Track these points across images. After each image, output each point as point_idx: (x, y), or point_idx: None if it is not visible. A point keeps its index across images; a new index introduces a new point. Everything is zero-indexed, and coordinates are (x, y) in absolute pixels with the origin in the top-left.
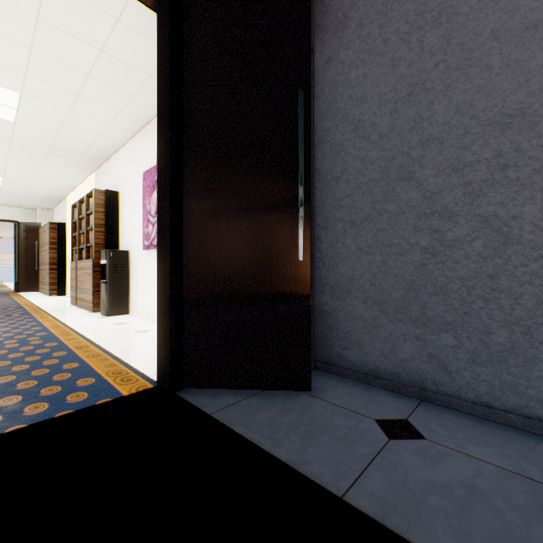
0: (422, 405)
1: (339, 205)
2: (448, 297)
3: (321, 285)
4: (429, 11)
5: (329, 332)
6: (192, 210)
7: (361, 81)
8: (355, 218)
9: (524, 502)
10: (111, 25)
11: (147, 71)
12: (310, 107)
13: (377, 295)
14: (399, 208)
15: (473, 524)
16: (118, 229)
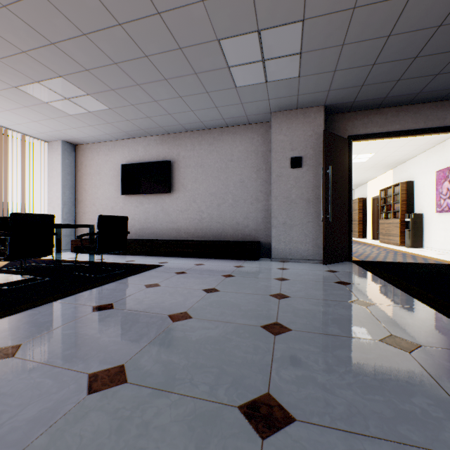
0: None
1: None
2: None
3: None
4: None
5: None
6: None
7: None
8: None
9: None
10: None
11: None
12: None
13: None
14: None
15: None
16: (413, 201)
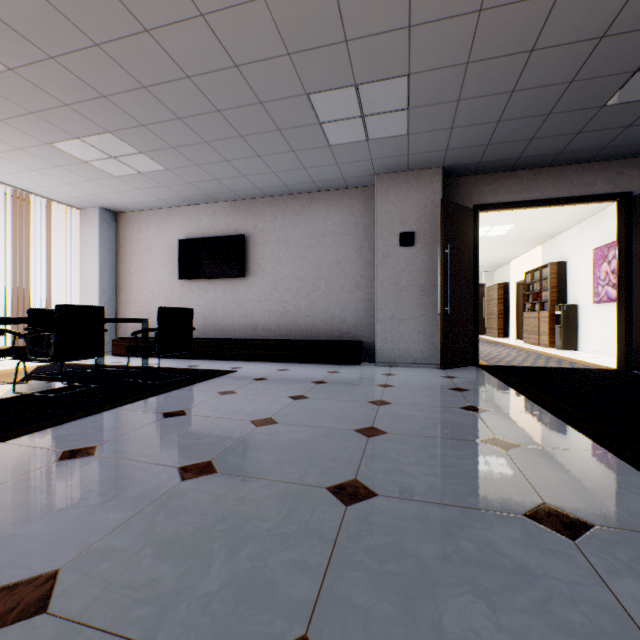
0: None
1: None
2: None
3: None
4: None
5: None
6: (636, 292)
7: None
8: None
9: None
10: None
11: None
12: None
13: None
14: None
15: None
16: (565, 288)
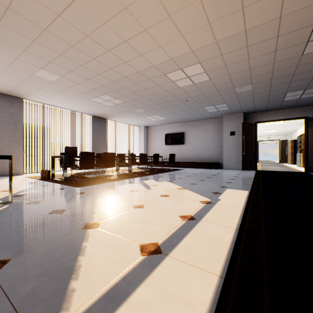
0: None
1: None
2: None
3: None
4: None
5: None
6: (309, 148)
7: None
8: None
9: None
10: None
11: None
12: None
13: None
14: None
15: None
16: None
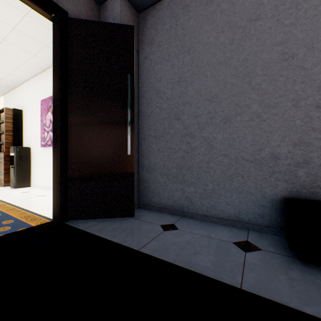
0: (182, 218)
1: (150, 128)
2: (192, 171)
3: (142, 167)
4: (186, 47)
5: (145, 189)
6: (73, 129)
7: (159, 71)
8: (157, 135)
9: (204, 244)
10: (21, 16)
11: (44, 43)
12: (134, 82)
13: (166, 171)
14: (174, 131)
15: (183, 251)
16: (22, 133)
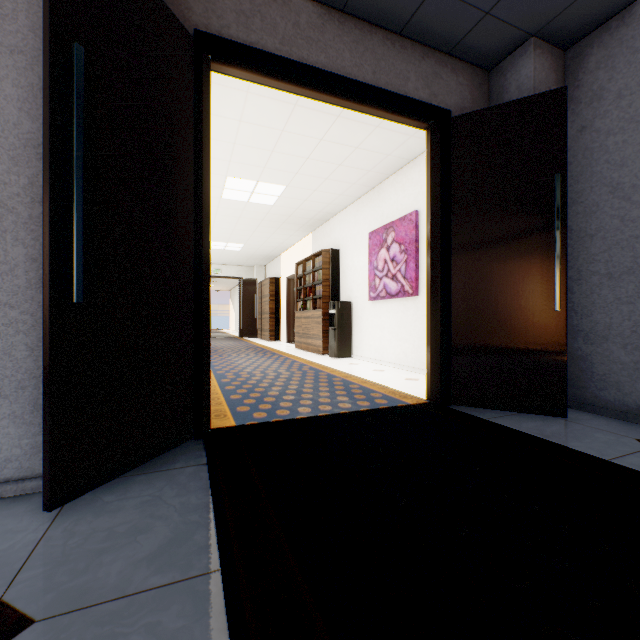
0: None
1: (594, 260)
2: None
3: (573, 332)
4: None
5: (582, 374)
6: (458, 275)
7: (619, 147)
8: (613, 271)
9: None
10: (370, 131)
11: (386, 153)
12: (565, 184)
13: (638, 341)
14: None
15: None
16: (339, 282)
